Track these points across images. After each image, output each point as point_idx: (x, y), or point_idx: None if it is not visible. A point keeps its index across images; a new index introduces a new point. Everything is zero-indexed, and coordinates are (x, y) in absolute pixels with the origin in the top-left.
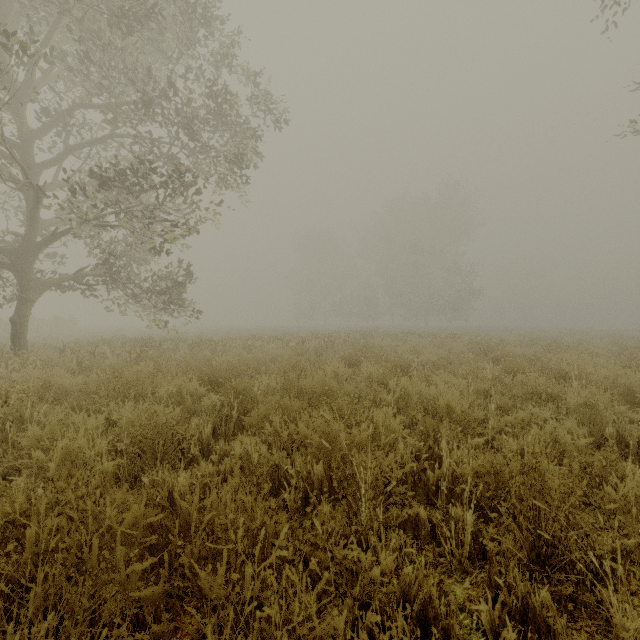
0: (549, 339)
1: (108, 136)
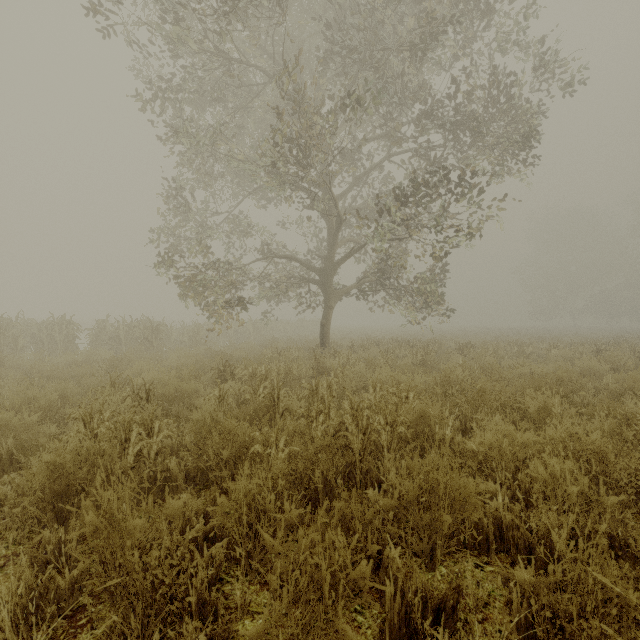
0: None
1: (383, 160)
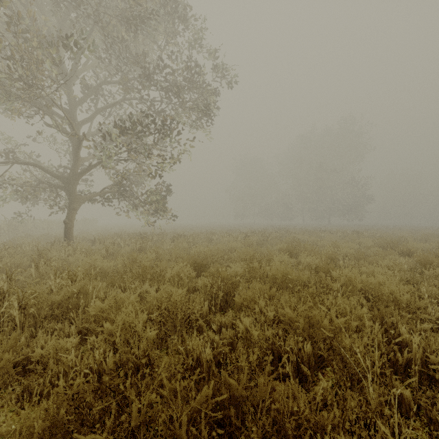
0: (438, 236)
1: (120, 101)
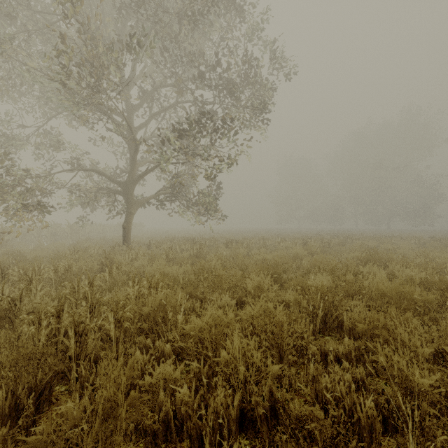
0: None
1: (174, 104)
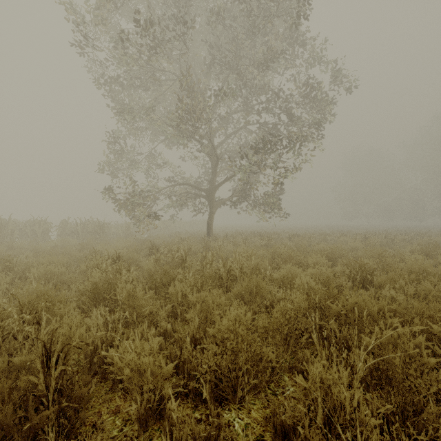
0: None
1: (245, 124)
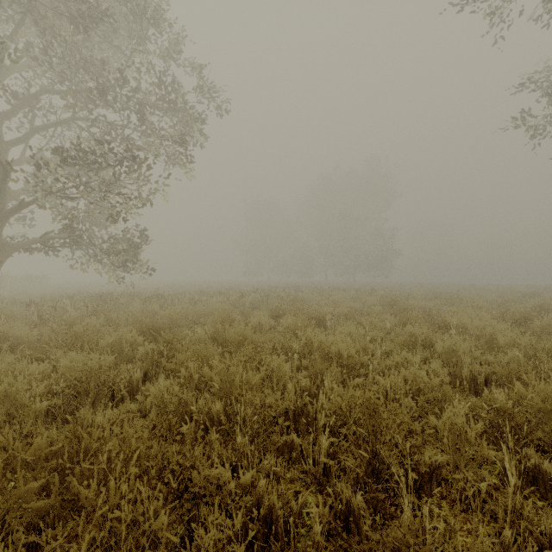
0: (450, 293)
1: (70, 118)
